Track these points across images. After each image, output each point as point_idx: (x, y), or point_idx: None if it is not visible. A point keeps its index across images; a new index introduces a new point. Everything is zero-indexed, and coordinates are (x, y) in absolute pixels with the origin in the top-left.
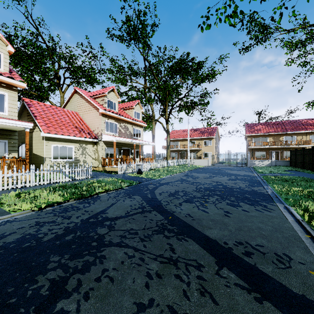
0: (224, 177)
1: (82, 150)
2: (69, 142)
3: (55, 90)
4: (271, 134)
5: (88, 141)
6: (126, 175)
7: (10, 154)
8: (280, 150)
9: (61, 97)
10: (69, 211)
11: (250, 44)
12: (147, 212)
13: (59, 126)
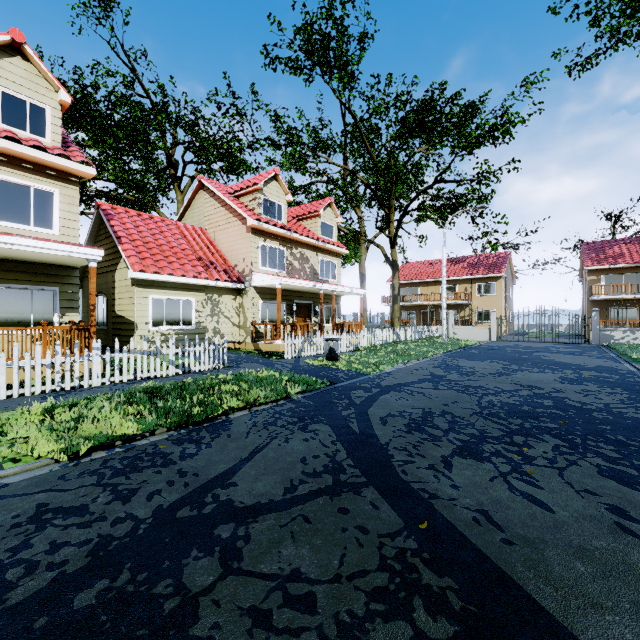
0: (544, 372)
1: (211, 308)
2: (186, 290)
3: (164, 187)
4: None
5: (223, 287)
6: (301, 362)
7: (63, 316)
8: None
9: (179, 203)
10: (140, 468)
11: (598, 50)
12: (349, 492)
13: (164, 258)
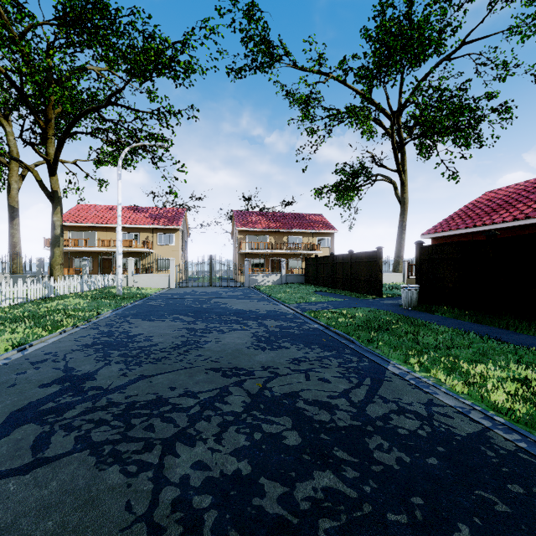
0: (235, 330)
1: None
2: None
3: None
4: (272, 230)
5: None
6: None
7: None
8: (283, 257)
9: None
10: None
11: (246, 65)
12: None
13: None
